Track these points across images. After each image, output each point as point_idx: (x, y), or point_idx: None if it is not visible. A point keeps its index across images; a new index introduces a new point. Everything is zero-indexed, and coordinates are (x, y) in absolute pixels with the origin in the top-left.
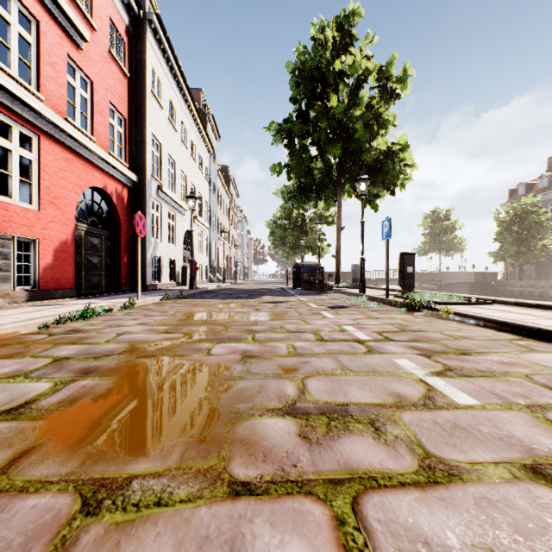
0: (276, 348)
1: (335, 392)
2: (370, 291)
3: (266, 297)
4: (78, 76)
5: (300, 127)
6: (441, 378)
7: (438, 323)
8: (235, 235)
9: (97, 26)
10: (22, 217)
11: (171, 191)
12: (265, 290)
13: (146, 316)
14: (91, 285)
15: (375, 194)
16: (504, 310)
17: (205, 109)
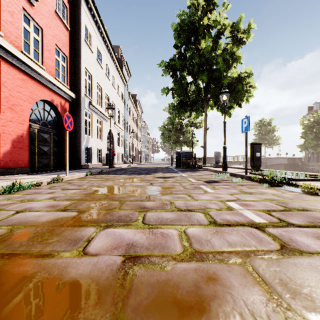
0: (167, 238)
1: None
2: (228, 169)
3: (158, 174)
4: (31, 24)
5: (180, 63)
6: None
7: (311, 199)
8: (141, 135)
9: None
10: None
11: (98, 106)
12: (158, 168)
13: (62, 190)
14: (43, 165)
15: (229, 106)
16: None
17: (122, 58)
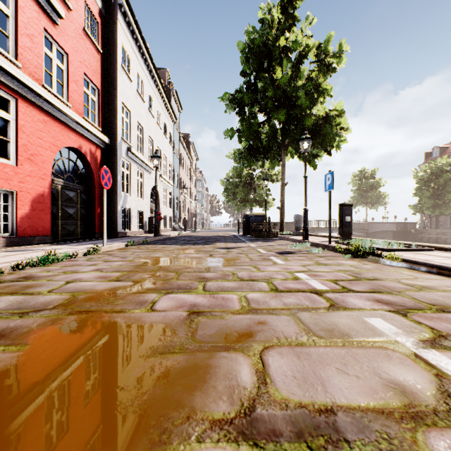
0: (227, 300)
1: (309, 381)
2: (311, 238)
3: (219, 244)
4: (54, 49)
5: (249, 96)
6: (440, 351)
7: (389, 270)
8: (195, 191)
9: (73, 6)
10: (0, 171)
11: (139, 153)
12: (219, 237)
13: (105, 262)
14: (68, 233)
15: (314, 154)
16: (448, 256)
17: (170, 85)
